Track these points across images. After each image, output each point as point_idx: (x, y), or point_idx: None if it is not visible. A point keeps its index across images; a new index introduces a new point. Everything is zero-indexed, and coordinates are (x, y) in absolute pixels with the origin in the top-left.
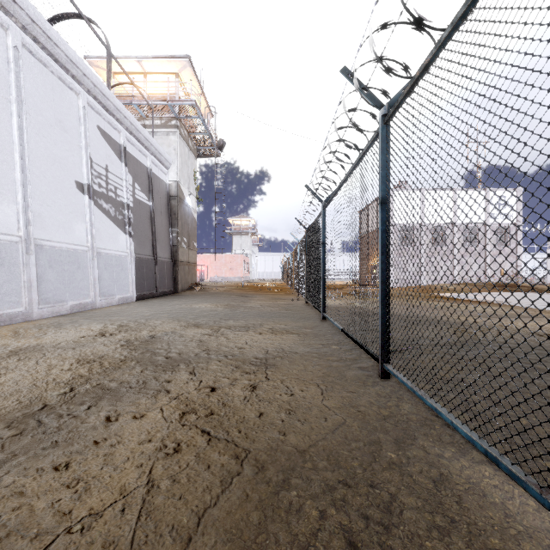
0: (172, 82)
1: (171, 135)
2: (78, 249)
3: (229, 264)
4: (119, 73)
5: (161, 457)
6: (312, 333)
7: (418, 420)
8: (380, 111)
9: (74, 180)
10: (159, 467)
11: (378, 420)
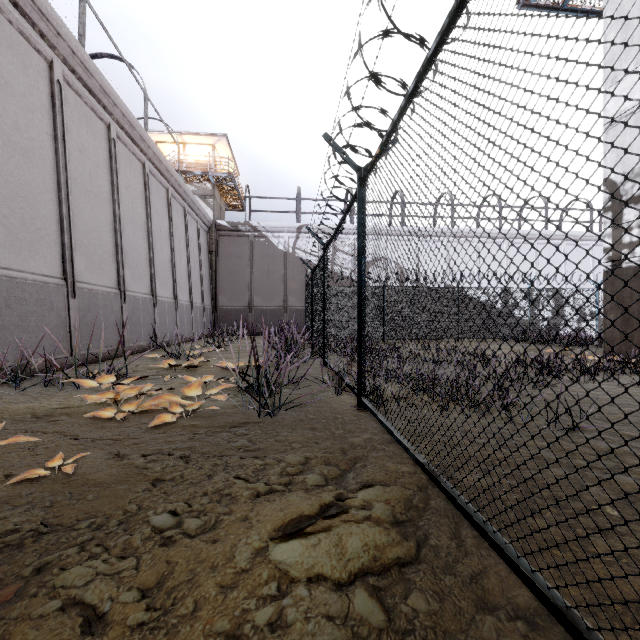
0: None
1: None
2: None
3: None
4: None
5: None
6: None
7: None
8: None
9: None
10: None
11: None
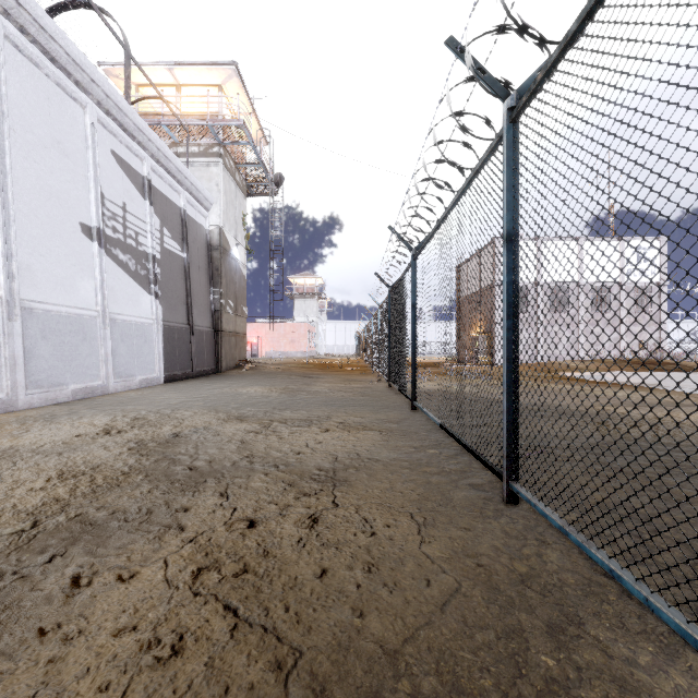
0: (214, 98)
1: (212, 166)
2: (84, 314)
3: (290, 335)
4: (144, 85)
5: (147, 666)
6: (399, 429)
7: (577, 584)
8: (504, 103)
9: (78, 222)
10: (138, 690)
11: (513, 584)
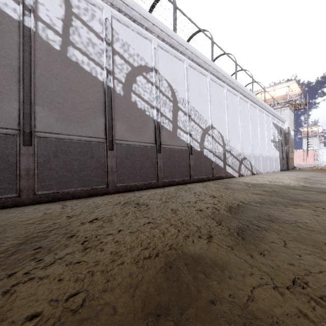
0: (284, 88)
1: (285, 110)
2: (272, 157)
3: (302, 156)
4: (263, 93)
5: None
6: None
7: None
8: None
9: (270, 139)
10: None
11: None
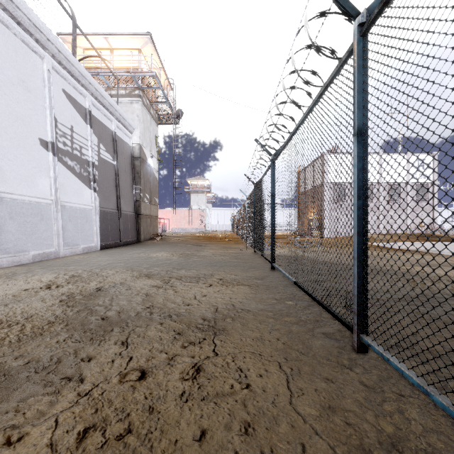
0: (135, 58)
1: (134, 103)
2: (41, 202)
3: (188, 217)
4: (88, 49)
5: None
6: (263, 284)
7: (448, 451)
8: (355, 20)
9: (38, 138)
10: None
11: (385, 449)
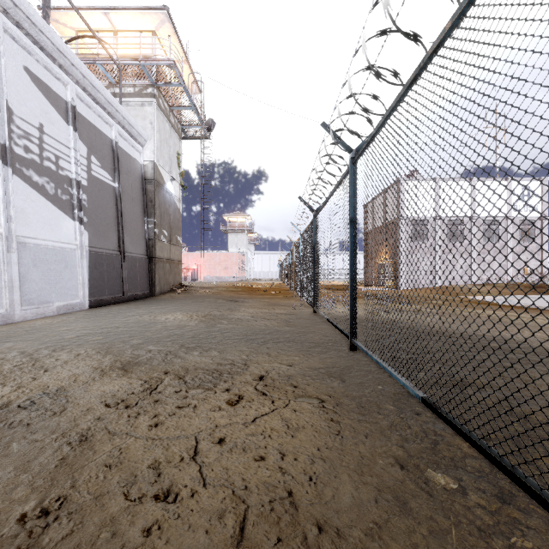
0: (149, 45)
1: (146, 105)
2: None
3: (224, 263)
4: (83, 30)
5: None
6: (348, 395)
7: None
8: None
9: None
10: None
11: None
